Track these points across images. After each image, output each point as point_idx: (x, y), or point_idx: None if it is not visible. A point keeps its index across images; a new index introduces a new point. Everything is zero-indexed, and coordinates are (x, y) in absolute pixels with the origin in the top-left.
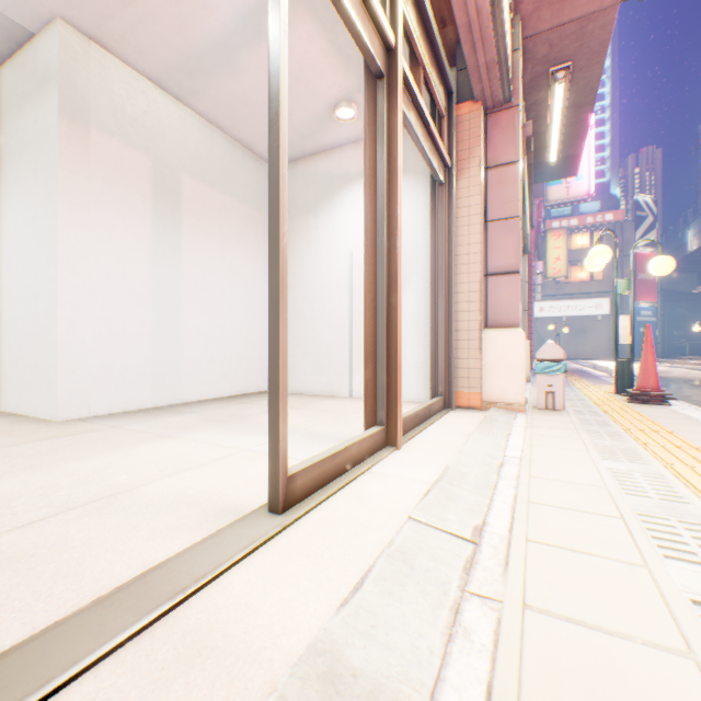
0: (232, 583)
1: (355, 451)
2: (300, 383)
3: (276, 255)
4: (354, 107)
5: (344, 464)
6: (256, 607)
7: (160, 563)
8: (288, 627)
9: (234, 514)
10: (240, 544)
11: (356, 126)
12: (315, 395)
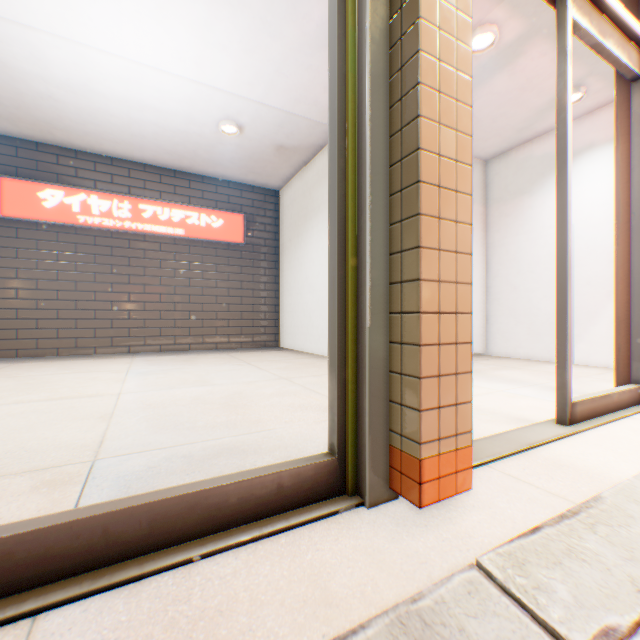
0: (556, 448)
1: (614, 399)
2: (512, 349)
3: (562, 256)
4: (581, 91)
5: (606, 407)
6: (582, 459)
7: (503, 431)
8: (611, 470)
9: (527, 421)
10: (548, 433)
11: (580, 104)
12: (530, 360)
